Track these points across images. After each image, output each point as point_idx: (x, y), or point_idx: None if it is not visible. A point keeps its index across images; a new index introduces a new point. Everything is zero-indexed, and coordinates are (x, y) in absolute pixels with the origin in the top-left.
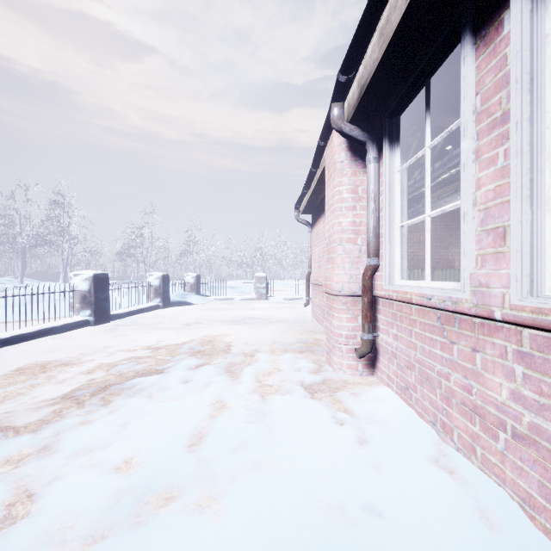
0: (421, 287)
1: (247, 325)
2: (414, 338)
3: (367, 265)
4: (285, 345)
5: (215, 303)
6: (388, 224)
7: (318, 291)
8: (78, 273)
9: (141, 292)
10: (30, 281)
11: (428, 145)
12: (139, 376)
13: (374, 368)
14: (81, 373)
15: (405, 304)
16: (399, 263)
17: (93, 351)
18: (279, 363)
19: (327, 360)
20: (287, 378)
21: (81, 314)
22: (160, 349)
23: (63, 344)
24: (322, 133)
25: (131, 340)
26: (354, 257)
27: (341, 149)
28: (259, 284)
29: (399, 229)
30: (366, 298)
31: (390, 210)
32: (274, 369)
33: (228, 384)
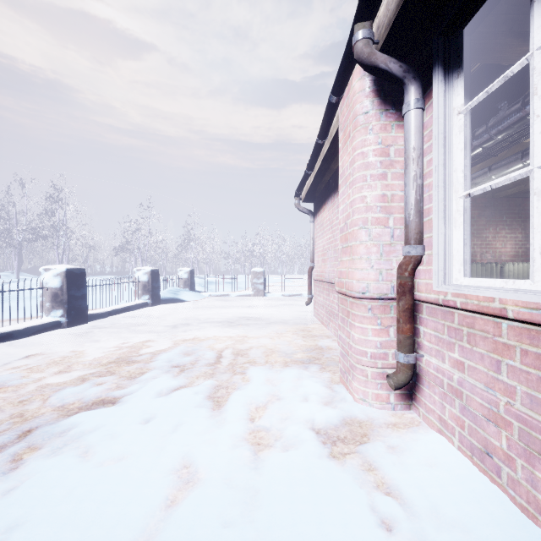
0: (523, 291)
1: (241, 326)
2: (507, 376)
3: (405, 256)
4: (285, 356)
5: (209, 300)
6: (442, 193)
7: (322, 288)
8: (49, 268)
9: (130, 288)
10: (27, 276)
11: (538, 44)
12: (86, 409)
13: (413, 401)
14: (11, 402)
15: (481, 316)
16: (462, 251)
17: (46, 365)
18: (278, 387)
19: (342, 381)
20: (291, 415)
21: (52, 315)
22: (131, 361)
23: (17, 354)
24: (335, 81)
25: (101, 348)
26: (383, 245)
27: (365, 95)
28: (256, 280)
29: (461, 200)
30: (404, 303)
31: (445, 173)
32: (272, 397)
33: (206, 427)
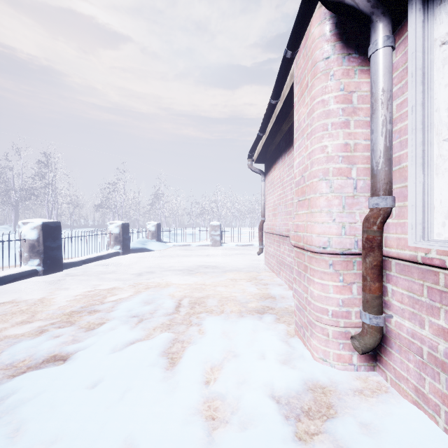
0: None
1: (200, 274)
2: None
3: (372, 208)
4: (240, 305)
5: (173, 249)
6: (421, 137)
7: (272, 240)
8: (27, 221)
9: (105, 239)
10: None
11: None
12: (35, 368)
13: (377, 362)
14: None
15: None
16: (447, 201)
17: (12, 314)
18: (234, 341)
19: (298, 335)
20: (248, 377)
21: (29, 264)
22: (93, 310)
23: None
24: (292, 33)
25: (68, 296)
26: (346, 197)
27: (325, 39)
28: (214, 232)
29: (445, 143)
30: (373, 259)
31: (424, 114)
32: (227, 354)
33: (156, 394)
